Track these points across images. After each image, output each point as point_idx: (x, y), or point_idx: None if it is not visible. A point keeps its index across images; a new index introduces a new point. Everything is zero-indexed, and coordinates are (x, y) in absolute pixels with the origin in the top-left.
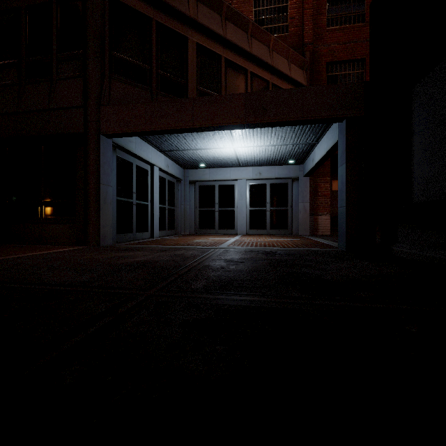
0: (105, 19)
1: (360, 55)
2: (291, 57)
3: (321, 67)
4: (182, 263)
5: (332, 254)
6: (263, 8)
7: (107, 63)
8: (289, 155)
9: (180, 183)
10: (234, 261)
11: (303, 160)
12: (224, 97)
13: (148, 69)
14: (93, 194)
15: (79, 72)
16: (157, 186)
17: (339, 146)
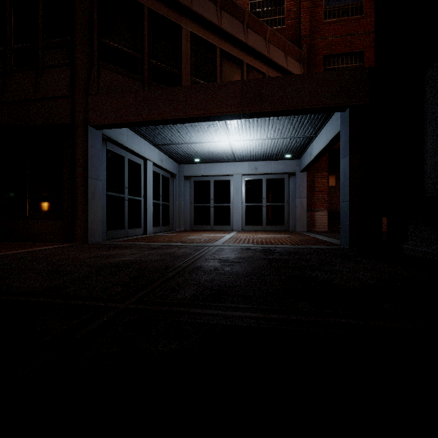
0: (94, 4)
1: (358, 48)
2: (288, 49)
3: (318, 61)
4: (172, 264)
5: (336, 253)
6: (259, 0)
7: (96, 51)
8: (286, 150)
9: (175, 178)
10: (229, 261)
11: (300, 155)
12: (218, 85)
13: (140, 58)
14: (81, 188)
15: (66, 60)
16: (150, 181)
17: (340, 137)
